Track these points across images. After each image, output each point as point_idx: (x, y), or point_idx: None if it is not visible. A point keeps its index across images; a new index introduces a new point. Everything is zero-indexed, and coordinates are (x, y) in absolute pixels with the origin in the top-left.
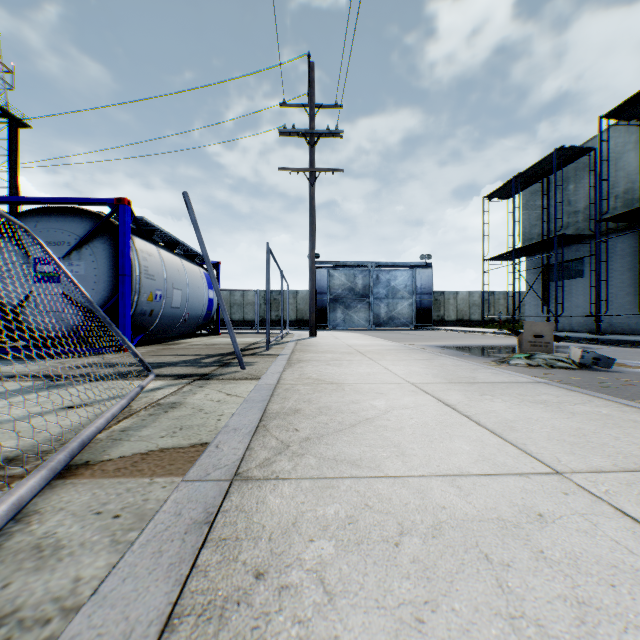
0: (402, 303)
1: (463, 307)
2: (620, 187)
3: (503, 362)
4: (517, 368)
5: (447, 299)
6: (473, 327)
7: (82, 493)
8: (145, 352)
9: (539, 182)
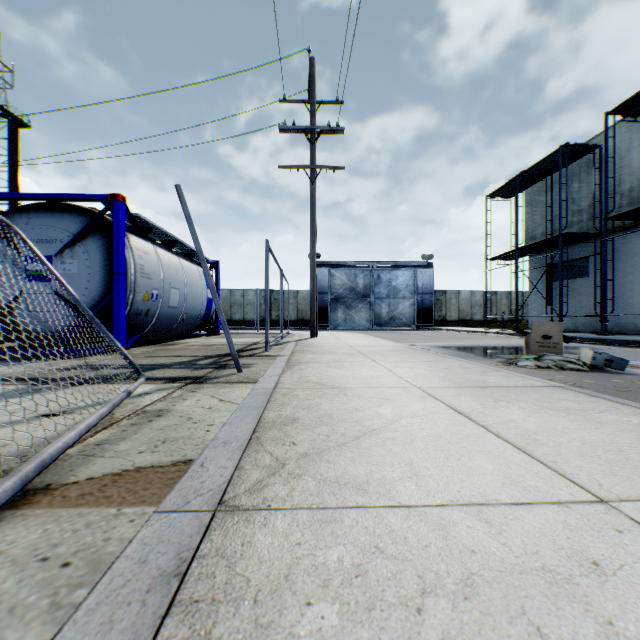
0: (403, 303)
1: (465, 307)
2: (626, 185)
3: (510, 363)
4: (526, 370)
5: (449, 299)
6: (475, 327)
7: (32, 529)
8: (140, 353)
9: (543, 180)
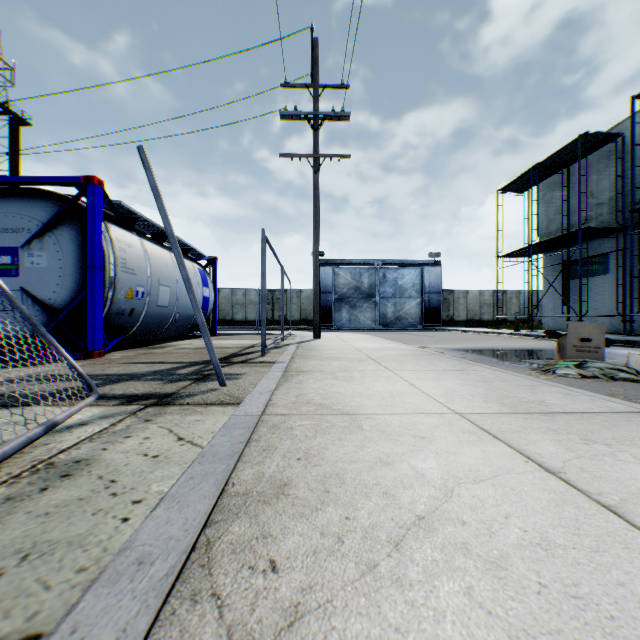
0: (410, 302)
1: (473, 307)
2: None
3: (545, 371)
4: (568, 380)
5: (457, 298)
6: (484, 327)
7: None
8: (118, 358)
9: (558, 173)
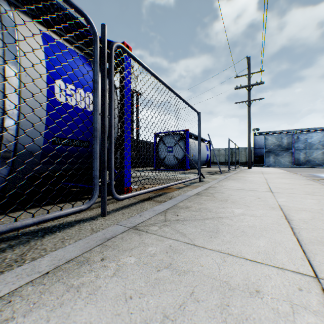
0: (316, 152)
1: None
2: None
3: None
4: None
5: None
6: None
7: (206, 179)
8: (193, 171)
9: None
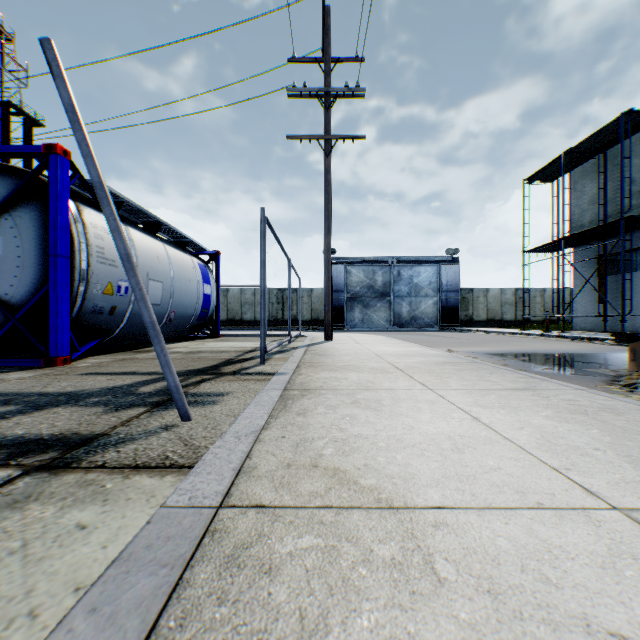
0: (426, 301)
1: (494, 306)
2: None
3: (626, 386)
4: None
5: (476, 297)
6: (507, 328)
7: None
8: (85, 366)
9: (594, 158)
